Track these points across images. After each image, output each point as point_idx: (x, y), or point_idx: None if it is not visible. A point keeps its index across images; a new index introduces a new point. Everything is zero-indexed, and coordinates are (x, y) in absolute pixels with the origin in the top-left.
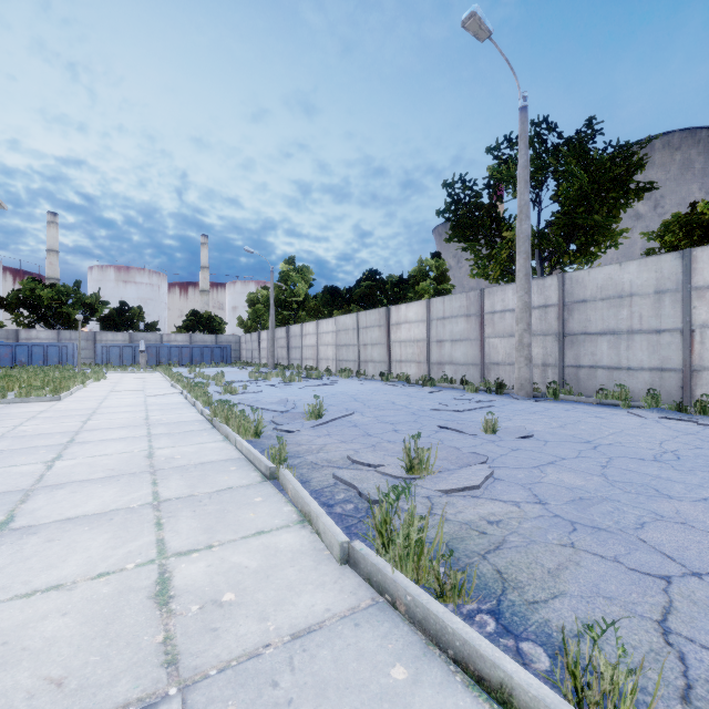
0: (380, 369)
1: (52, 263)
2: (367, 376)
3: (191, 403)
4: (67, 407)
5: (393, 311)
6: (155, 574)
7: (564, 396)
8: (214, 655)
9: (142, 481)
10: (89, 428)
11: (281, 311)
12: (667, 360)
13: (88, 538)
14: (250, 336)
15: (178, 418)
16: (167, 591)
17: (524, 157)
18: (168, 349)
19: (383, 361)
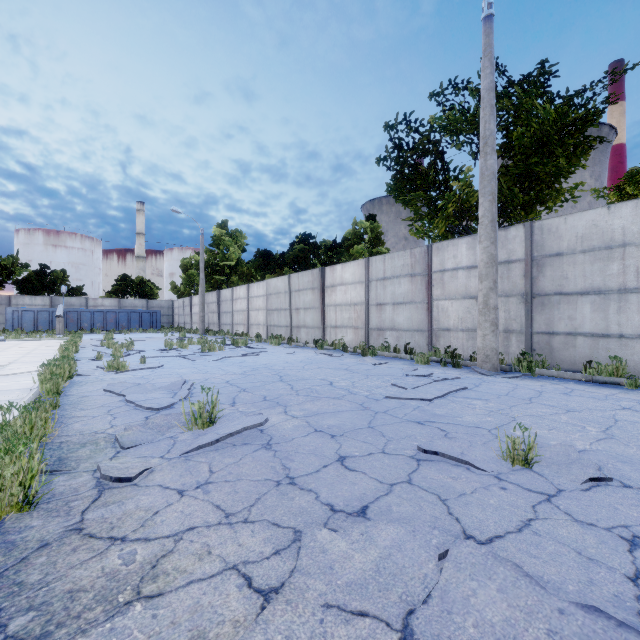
0: (313, 335)
1: None
2: (299, 342)
3: None
4: None
5: (328, 272)
6: None
7: (539, 369)
8: None
9: None
10: None
11: (213, 276)
12: None
13: None
14: (182, 301)
15: None
16: None
17: (490, 77)
18: (91, 314)
19: (317, 327)
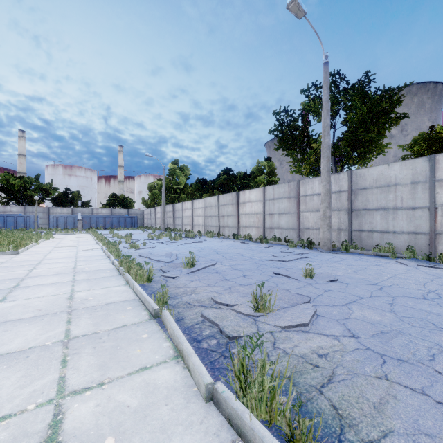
0: (233, 231)
1: (21, 162)
2: (224, 236)
3: (107, 256)
4: (21, 259)
5: (241, 195)
6: (50, 416)
7: (352, 250)
8: None
9: (60, 320)
10: (32, 275)
11: (170, 194)
12: (419, 227)
13: (3, 377)
14: (150, 210)
15: (96, 267)
16: (57, 435)
17: (326, 95)
18: (97, 218)
19: (235, 226)
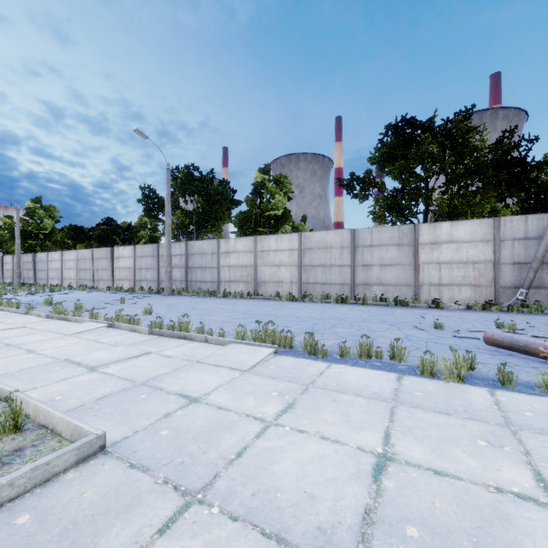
0: (107, 284)
1: None
2: (98, 289)
3: None
4: None
5: (116, 250)
6: None
7: (183, 293)
8: (19, 323)
9: None
10: None
11: (28, 240)
12: (214, 278)
13: None
14: None
15: None
16: (4, 322)
17: (168, 190)
18: None
19: (109, 280)
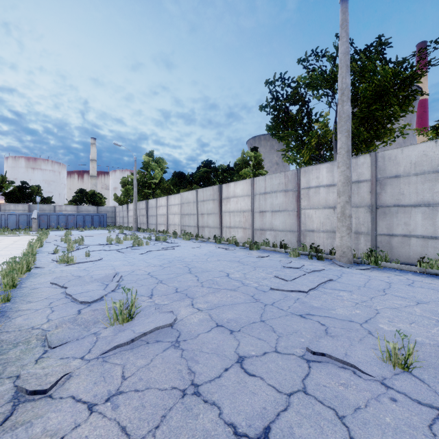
0: (214, 233)
1: None
2: (203, 238)
3: None
4: None
5: (224, 188)
6: None
7: (383, 263)
8: None
9: None
10: None
11: (143, 190)
12: None
13: None
14: (122, 207)
15: None
16: None
17: (346, 44)
18: (57, 216)
19: (216, 227)
